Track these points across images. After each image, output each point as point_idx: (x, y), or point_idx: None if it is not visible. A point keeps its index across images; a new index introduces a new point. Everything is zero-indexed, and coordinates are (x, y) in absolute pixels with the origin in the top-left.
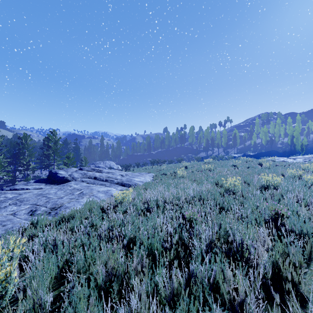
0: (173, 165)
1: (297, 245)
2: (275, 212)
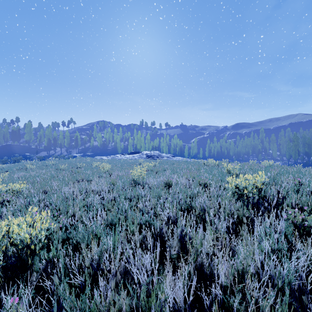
0: (12, 164)
1: (71, 171)
2: (72, 169)
